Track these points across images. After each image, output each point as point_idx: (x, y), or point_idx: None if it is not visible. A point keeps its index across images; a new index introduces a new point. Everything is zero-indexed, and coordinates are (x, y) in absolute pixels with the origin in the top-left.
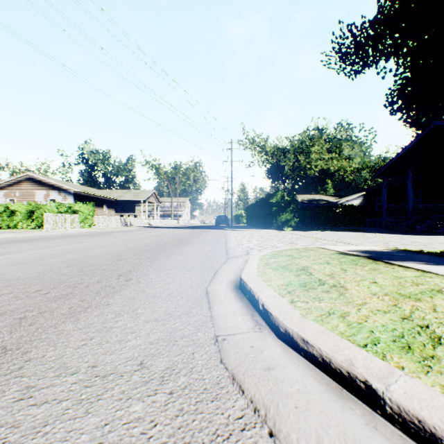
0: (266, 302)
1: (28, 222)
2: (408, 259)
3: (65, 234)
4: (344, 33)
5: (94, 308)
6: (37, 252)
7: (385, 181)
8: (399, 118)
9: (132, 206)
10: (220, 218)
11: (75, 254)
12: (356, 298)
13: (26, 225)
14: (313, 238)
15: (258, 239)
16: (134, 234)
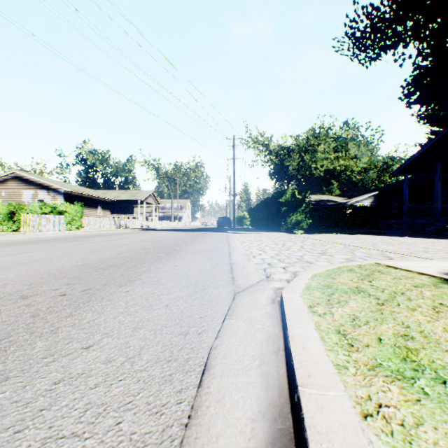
0: None
1: (8, 224)
2: None
3: (34, 239)
4: (359, 15)
5: None
6: None
7: (406, 178)
8: (418, 110)
9: (129, 207)
10: (222, 220)
11: None
12: None
13: (7, 228)
14: (341, 245)
15: (272, 246)
16: (120, 238)
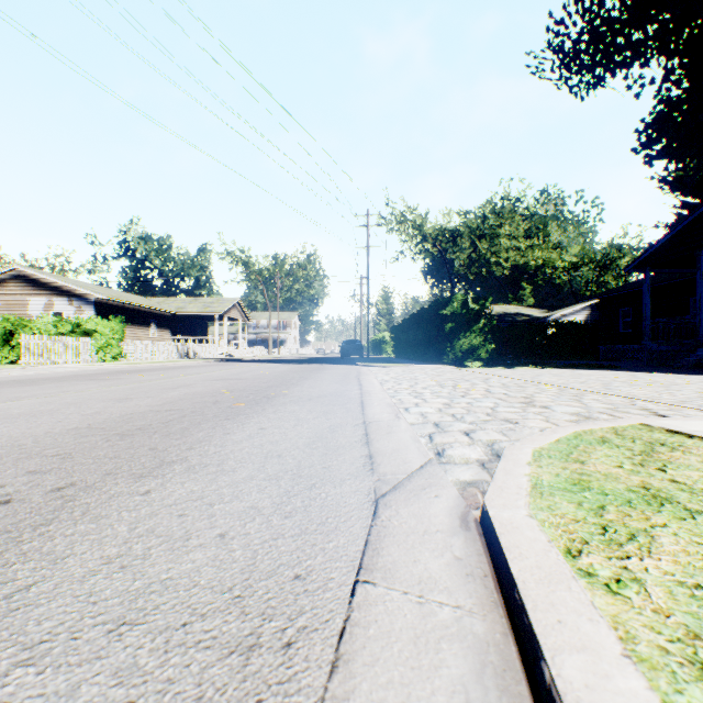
0: None
1: (3, 351)
2: None
3: (35, 376)
4: (570, 14)
5: None
6: None
7: (648, 277)
8: (665, 168)
9: (201, 325)
10: (349, 345)
11: None
12: None
13: (0, 357)
14: (552, 387)
15: (435, 390)
16: (179, 374)
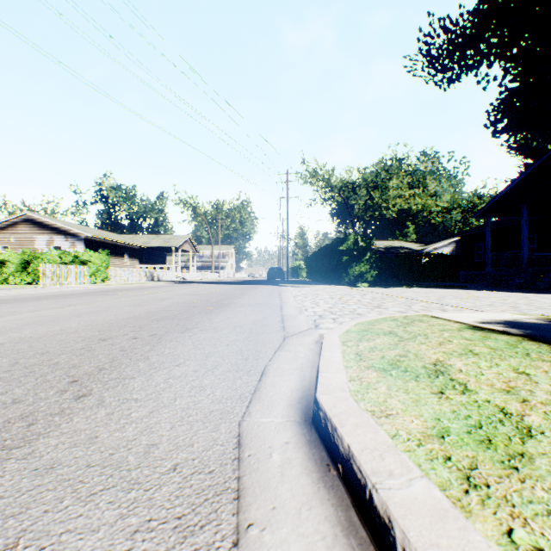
0: None
1: (22, 275)
2: None
3: (61, 293)
4: (435, 29)
5: None
6: None
7: (489, 222)
8: (506, 141)
9: (161, 255)
10: (274, 271)
11: (39, 327)
12: None
13: (20, 280)
14: (403, 299)
15: (327, 300)
16: (157, 291)
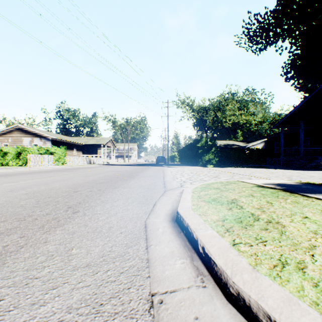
0: (206, 244)
1: (16, 161)
2: (320, 192)
3: (42, 170)
4: (251, 20)
5: (28, 247)
6: (10, 185)
7: (282, 130)
8: (292, 84)
9: (95, 149)
10: (160, 158)
11: (40, 186)
12: (300, 239)
13: (15, 163)
14: (231, 173)
15: (188, 174)
16: (94, 169)
